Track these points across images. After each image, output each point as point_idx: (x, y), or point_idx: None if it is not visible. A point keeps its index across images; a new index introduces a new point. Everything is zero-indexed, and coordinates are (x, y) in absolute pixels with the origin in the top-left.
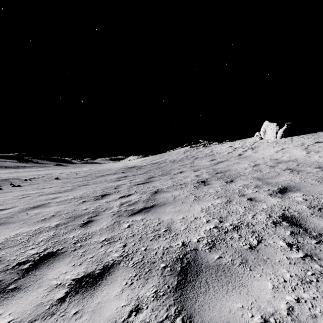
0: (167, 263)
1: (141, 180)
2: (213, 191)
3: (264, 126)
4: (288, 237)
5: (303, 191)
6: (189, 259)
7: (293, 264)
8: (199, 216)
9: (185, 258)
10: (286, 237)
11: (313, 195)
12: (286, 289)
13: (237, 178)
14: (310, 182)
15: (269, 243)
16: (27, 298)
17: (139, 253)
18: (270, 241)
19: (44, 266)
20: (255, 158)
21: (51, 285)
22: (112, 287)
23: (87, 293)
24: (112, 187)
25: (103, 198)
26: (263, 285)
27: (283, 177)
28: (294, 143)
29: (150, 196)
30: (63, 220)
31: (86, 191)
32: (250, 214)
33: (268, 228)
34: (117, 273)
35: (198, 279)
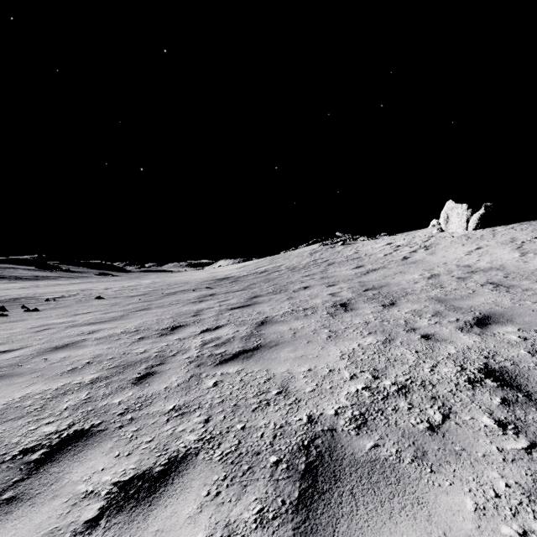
0: (282, 454)
1: (237, 302)
2: (361, 322)
3: (447, 209)
4: (497, 410)
5: (518, 322)
6: (320, 447)
7: (511, 461)
8: (337, 366)
9: (314, 446)
10: (494, 410)
11: (536, 330)
12: (501, 513)
13: (401, 299)
14: (529, 306)
15: (464, 419)
16: (32, 517)
17: (231, 435)
18: (466, 416)
19: (67, 456)
20: (432, 263)
21: (76, 494)
22: (183, 501)
23: (137, 511)
24: (189, 314)
25: (173, 333)
26: (457, 504)
27: (481, 297)
28: (499, 238)
29: (253, 329)
30: (105, 372)
31: (146, 319)
32: (426, 364)
33: (460, 391)
34: (192, 473)
35: (336, 489)
